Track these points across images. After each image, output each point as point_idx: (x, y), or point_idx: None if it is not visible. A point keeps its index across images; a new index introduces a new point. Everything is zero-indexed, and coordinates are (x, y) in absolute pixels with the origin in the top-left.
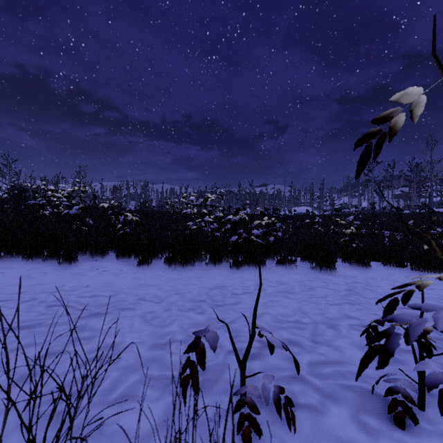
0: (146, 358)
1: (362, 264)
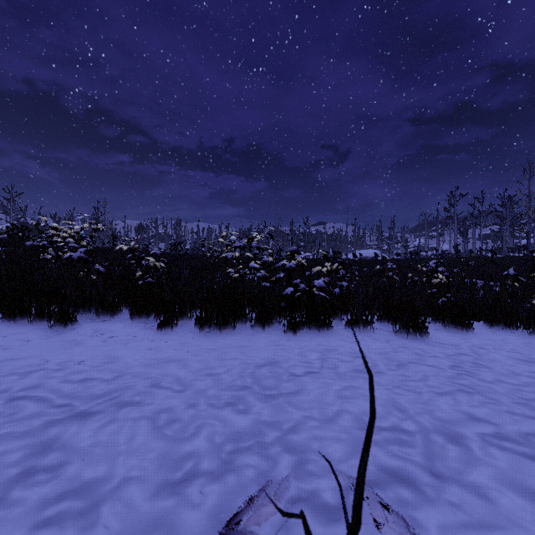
0: (143, 518)
1: (461, 326)
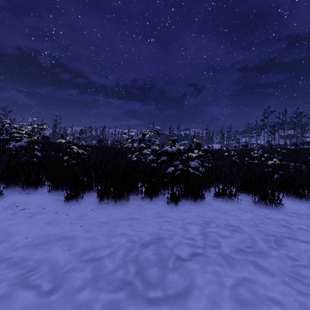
0: None
1: (301, 197)
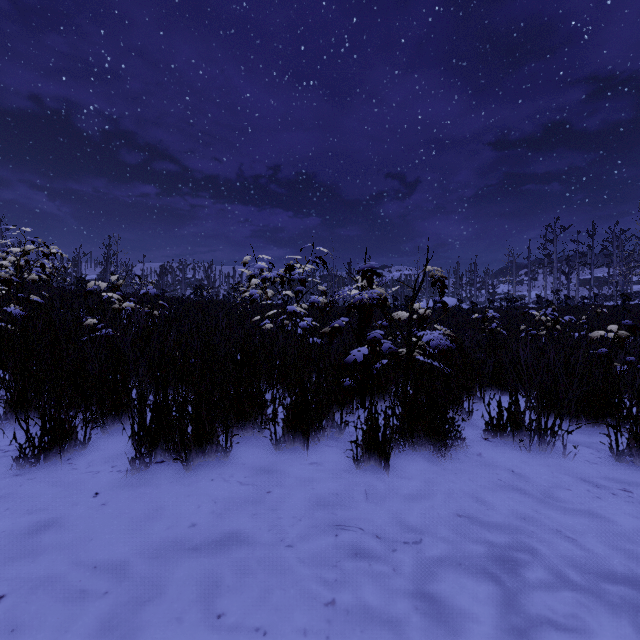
0: None
1: None
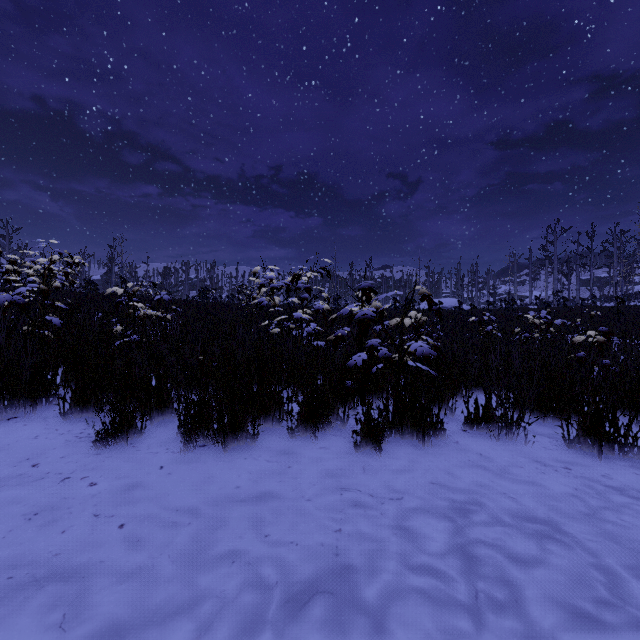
0: None
1: None
